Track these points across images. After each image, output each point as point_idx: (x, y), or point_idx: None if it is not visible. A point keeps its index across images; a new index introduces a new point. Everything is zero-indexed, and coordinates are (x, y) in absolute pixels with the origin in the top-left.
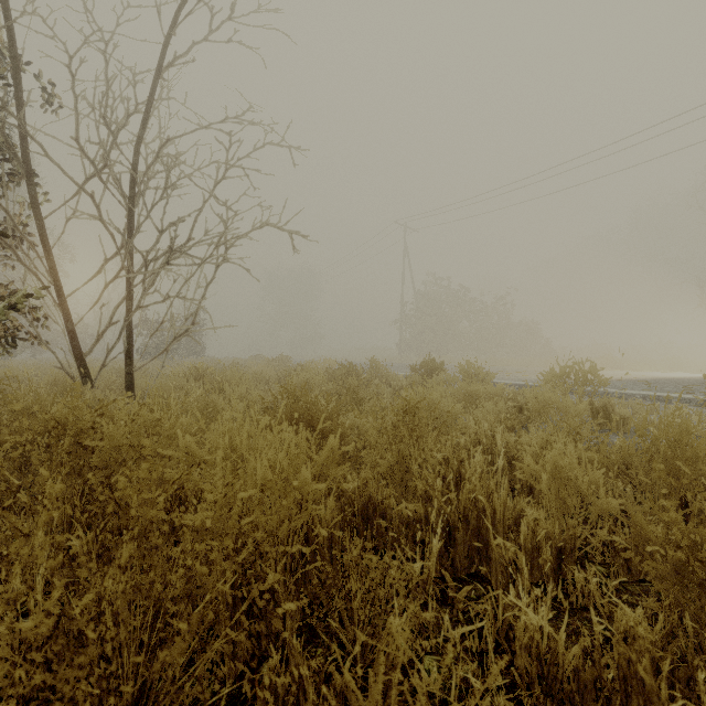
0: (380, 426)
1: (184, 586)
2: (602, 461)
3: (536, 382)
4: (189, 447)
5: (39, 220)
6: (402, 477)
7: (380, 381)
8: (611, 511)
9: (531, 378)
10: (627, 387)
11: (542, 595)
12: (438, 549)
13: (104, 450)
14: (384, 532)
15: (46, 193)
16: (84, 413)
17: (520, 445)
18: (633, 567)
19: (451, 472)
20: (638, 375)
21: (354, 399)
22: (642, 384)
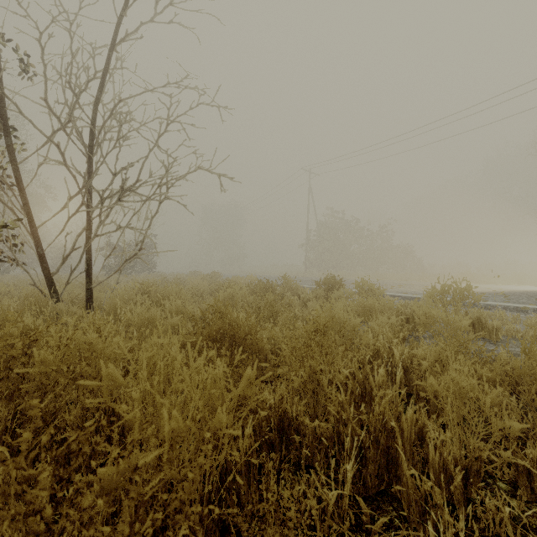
0: (293, 344)
1: (103, 518)
2: (495, 378)
3: (415, 294)
4: (112, 376)
5: (14, 165)
6: (313, 389)
7: (291, 293)
8: (515, 434)
9: (410, 291)
10: (489, 299)
11: (454, 522)
12: (352, 474)
13: (35, 375)
14: (298, 446)
15: (22, 144)
16: (15, 341)
17: (412, 355)
18: (536, 487)
19: (357, 386)
20: (495, 288)
21: (271, 311)
22: (501, 296)
